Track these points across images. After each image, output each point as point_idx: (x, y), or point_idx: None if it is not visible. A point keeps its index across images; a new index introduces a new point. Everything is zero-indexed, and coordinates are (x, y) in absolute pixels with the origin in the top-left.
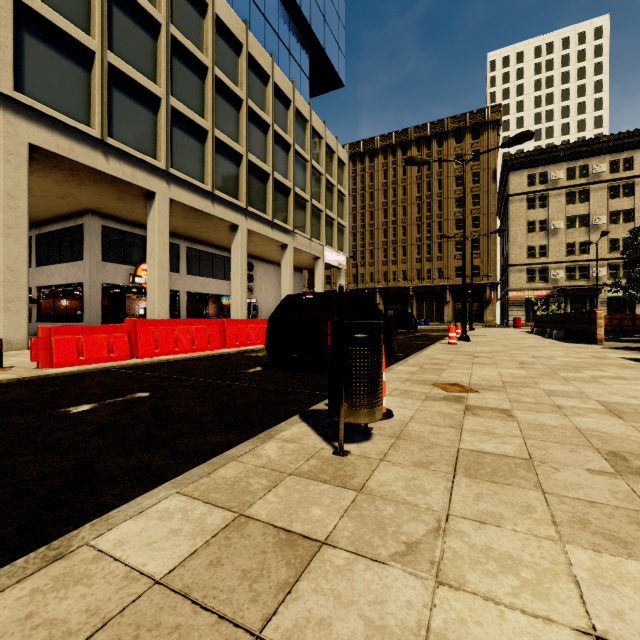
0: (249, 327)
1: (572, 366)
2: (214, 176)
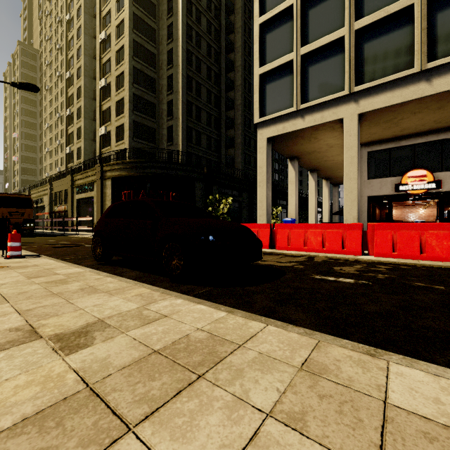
0: (310, 232)
1: None
2: (425, 48)
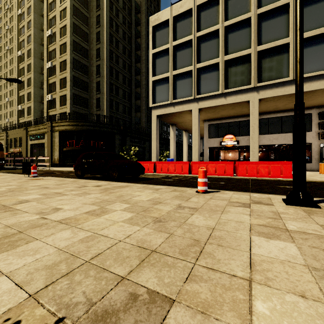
0: (170, 165)
1: (16, 191)
2: (223, 83)
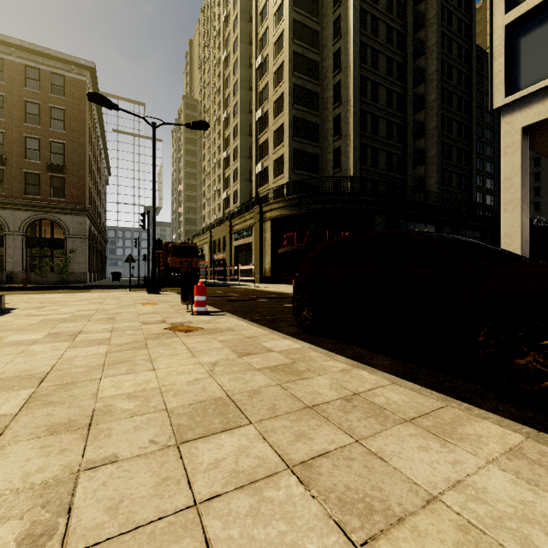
0: None
1: None
2: None
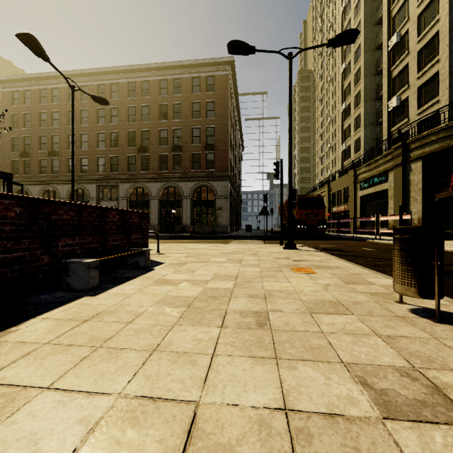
0: None
1: None
2: None
